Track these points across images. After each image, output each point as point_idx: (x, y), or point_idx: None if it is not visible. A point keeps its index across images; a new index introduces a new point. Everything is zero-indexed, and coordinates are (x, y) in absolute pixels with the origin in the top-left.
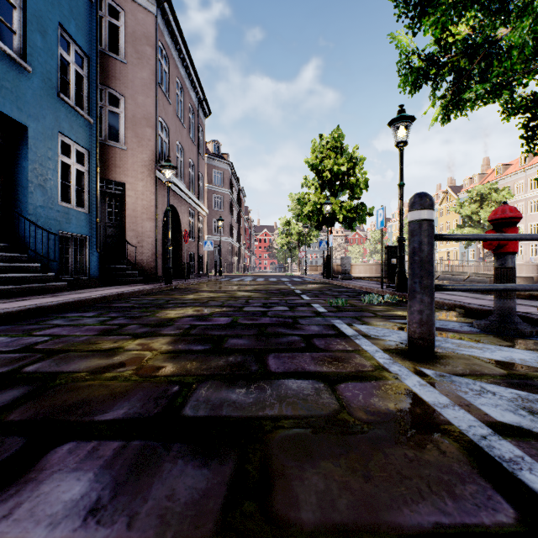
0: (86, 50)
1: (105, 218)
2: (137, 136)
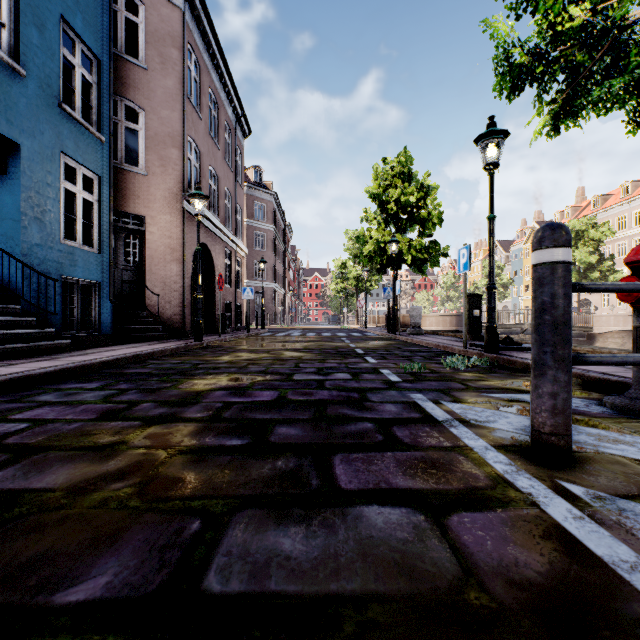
0: (96, 50)
1: (121, 259)
2: (160, 159)
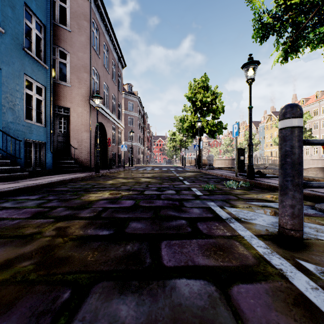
0: (43, 21)
1: (57, 130)
2: (78, 78)
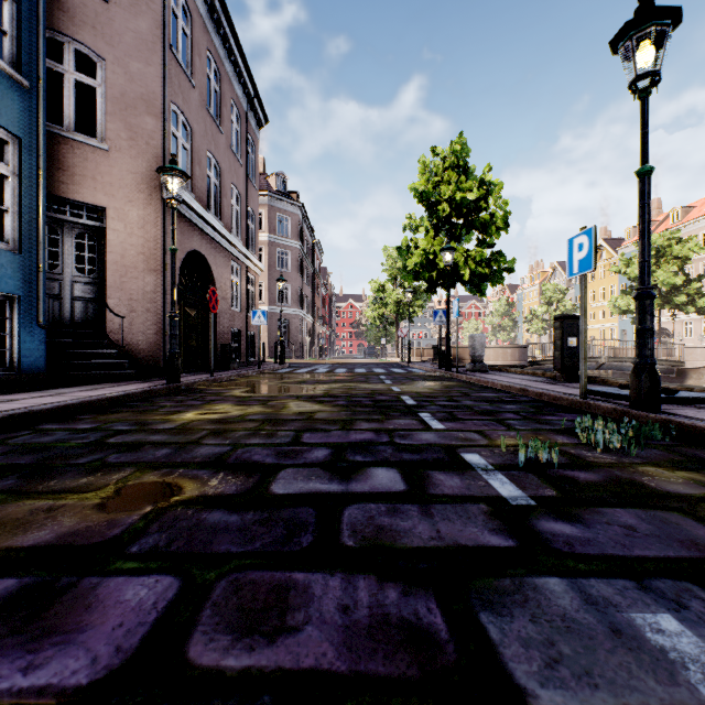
0: None
1: (70, 267)
2: (129, 129)
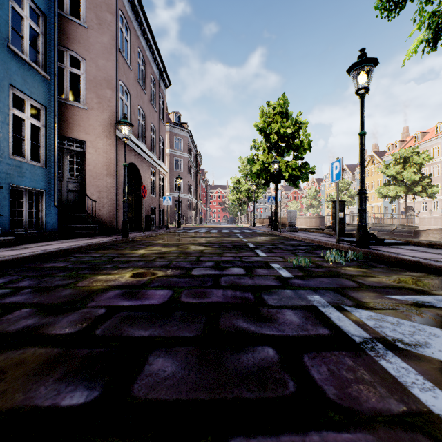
0: (42, 7)
1: (66, 173)
2: (98, 97)
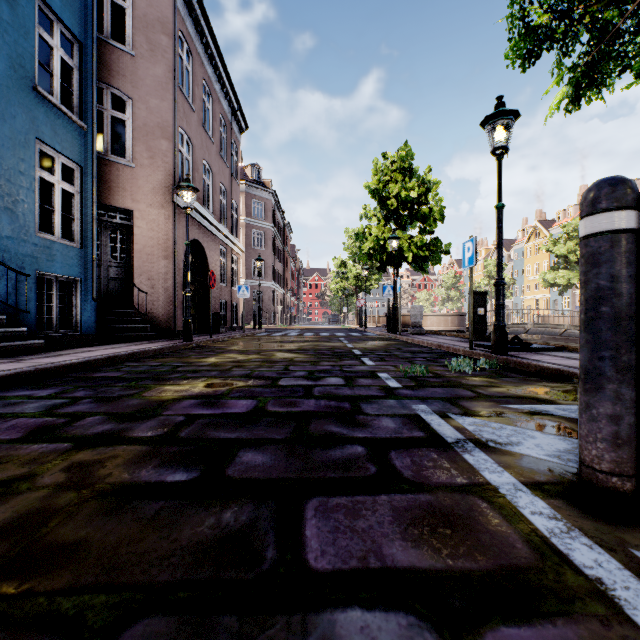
0: (76, 32)
1: (107, 255)
2: (149, 150)
